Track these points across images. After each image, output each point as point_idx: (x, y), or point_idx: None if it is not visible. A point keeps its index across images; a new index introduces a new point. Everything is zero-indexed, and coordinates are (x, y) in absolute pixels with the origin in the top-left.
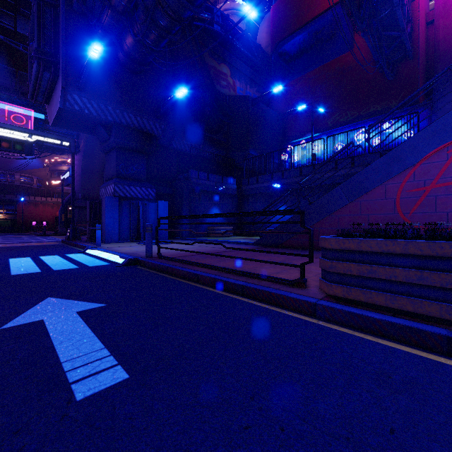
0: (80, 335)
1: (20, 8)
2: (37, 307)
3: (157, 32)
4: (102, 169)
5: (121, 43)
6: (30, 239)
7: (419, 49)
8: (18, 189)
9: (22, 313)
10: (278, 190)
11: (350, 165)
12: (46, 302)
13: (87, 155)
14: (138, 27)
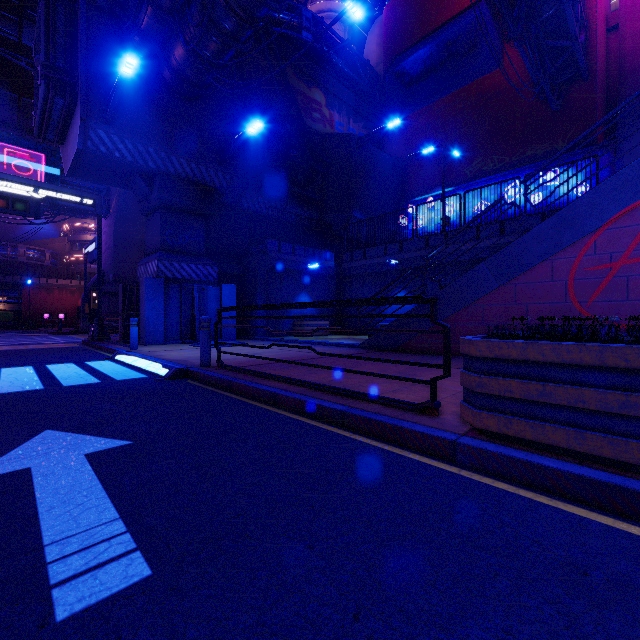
0: (83, 494)
1: (27, 10)
2: (26, 446)
3: (218, 38)
4: (143, 238)
5: (167, 56)
6: (38, 339)
7: (597, 66)
8: (24, 268)
9: (1, 457)
10: (394, 268)
11: (498, 233)
12: (42, 438)
13: (122, 219)
14: (191, 32)
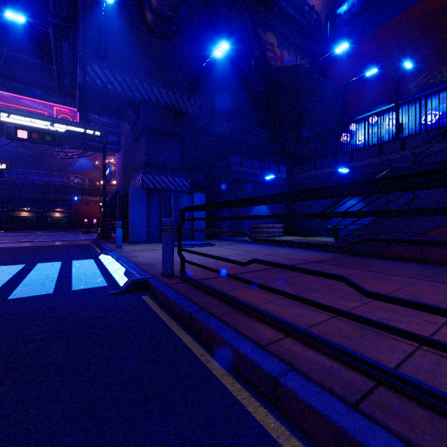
0: None
1: None
2: None
3: None
4: None
5: None
6: (69, 237)
7: None
8: (73, 190)
9: None
10: (345, 176)
11: None
12: None
13: (128, 152)
14: None
